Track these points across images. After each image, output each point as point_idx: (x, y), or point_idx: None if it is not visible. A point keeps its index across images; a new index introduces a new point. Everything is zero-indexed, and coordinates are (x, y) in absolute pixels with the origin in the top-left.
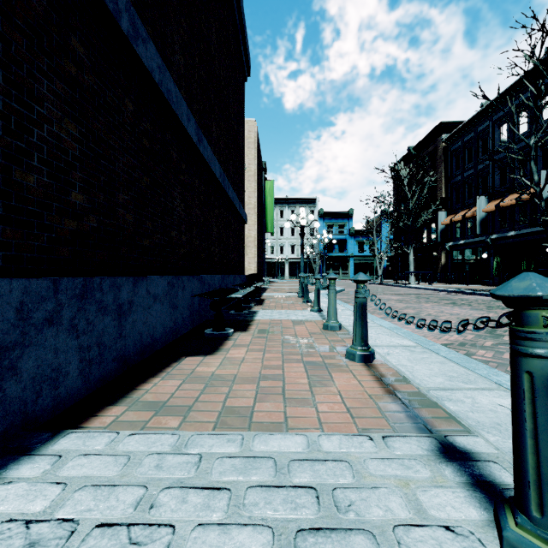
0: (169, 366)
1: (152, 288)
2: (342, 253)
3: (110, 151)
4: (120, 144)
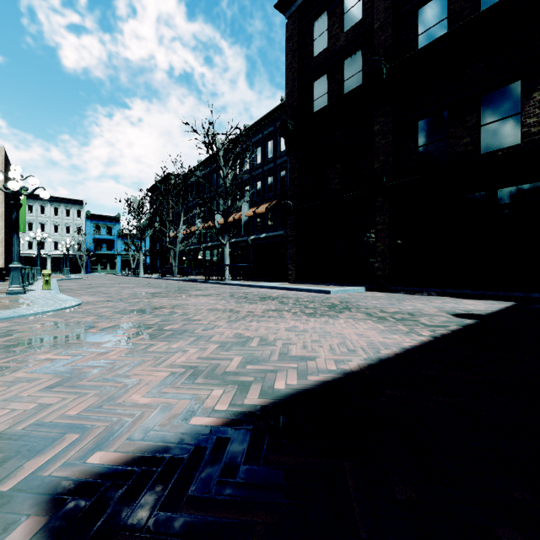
0: None
1: None
2: (109, 251)
3: None
4: None
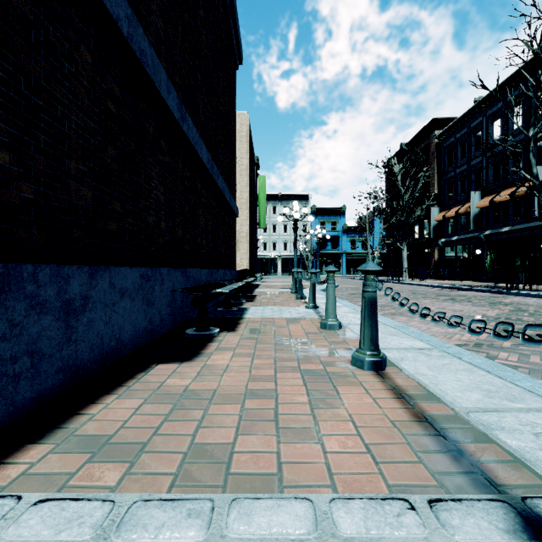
0: (133, 376)
1: (118, 281)
2: (334, 249)
3: (56, 105)
4: (72, 99)
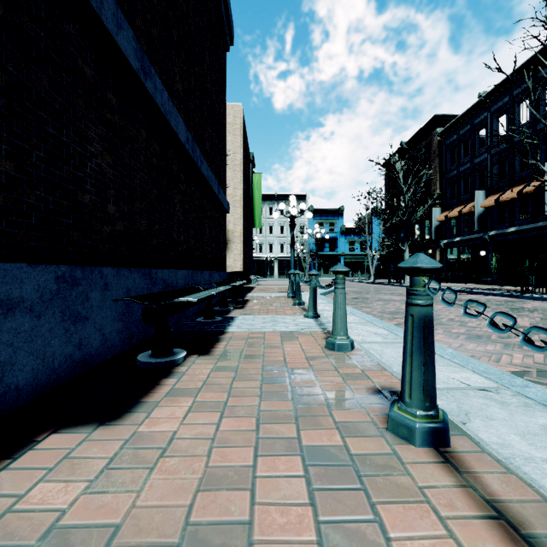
0: None
1: None
2: (332, 251)
3: None
4: None
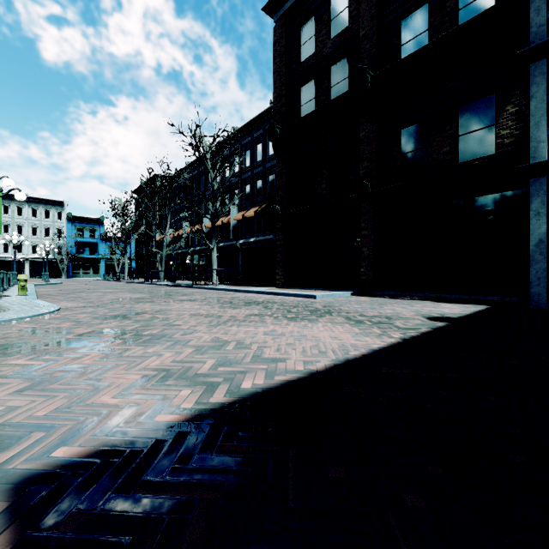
0: None
1: None
2: (92, 255)
3: None
4: None
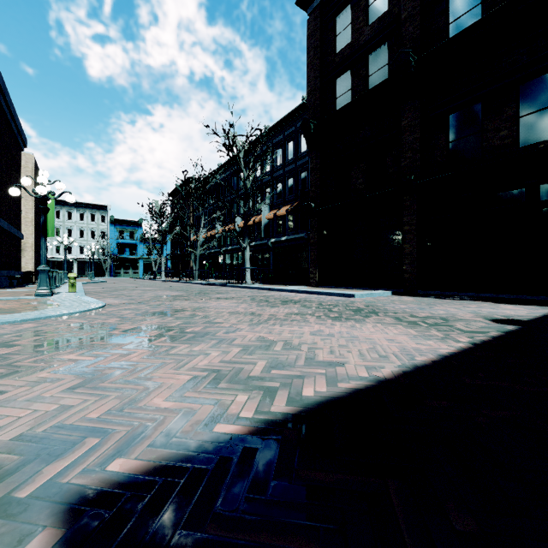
0: None
1: None
2: (132, 255)
3: None
4: None
